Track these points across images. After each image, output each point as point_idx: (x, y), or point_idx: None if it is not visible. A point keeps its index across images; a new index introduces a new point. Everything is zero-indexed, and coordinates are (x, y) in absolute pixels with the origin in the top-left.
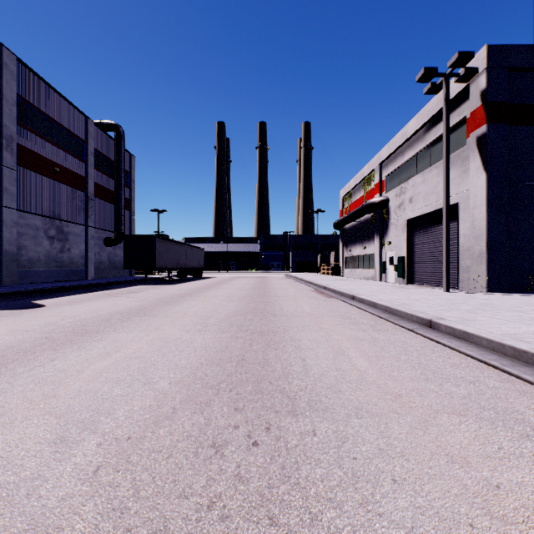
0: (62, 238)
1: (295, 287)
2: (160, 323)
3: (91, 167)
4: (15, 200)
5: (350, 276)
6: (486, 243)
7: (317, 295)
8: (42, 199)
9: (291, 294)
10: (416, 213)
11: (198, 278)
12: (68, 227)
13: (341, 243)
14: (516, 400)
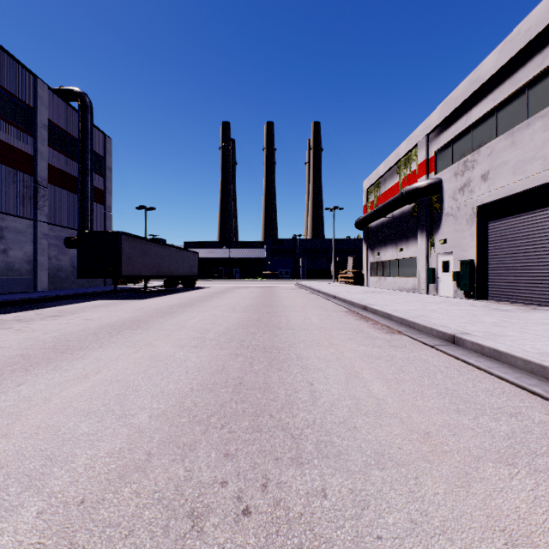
0: None
1: (315, 304)
2: None
3: (42, 143)
4: None
5: (378, 286)
6: None
7: (362, 326)
8: None
9: (315, 321)
10: (497, 194)
11: (189, 288)
12: (4, 220)
13: (365, 245)
14: None
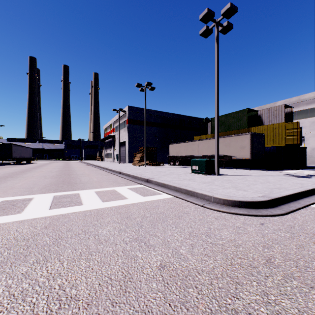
0: None
1: (80, 164)
2: (44, 169)
3: None
4: None
5: (107, 161)
6: (128, 152)
7: (85, 165)
8: None
9: (77, 165)
10: (120, 141)
11: (30, 163)
12: None
13: (104, 147)
14: (95, 169)
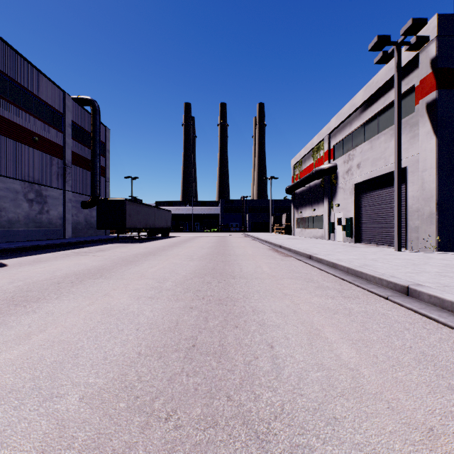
0: (40, 201)
1: (253, 245)
2: (112, 287)
3: (68, 137)
4: None
5: (301, 235)
6: (436, 204)
7: (274, 254)
8: (21, 165)
9: (249, 252)
10: (364, 177)
11: (165, 237)
12: (47, 191)
13: (292, 206)
14: None
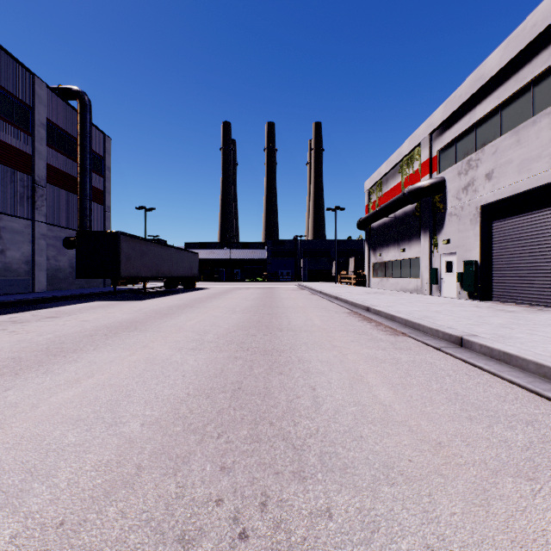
0: None
1: (317, 305)
2: None
3: (40, 142)
4: None
5: (380, 287)
6: None
7: (365, 327)
8: None
9: (316, 322)
10: (502, 193)
11: (189, 289)
12: (1, 220)
13: (367, 246)
14: None
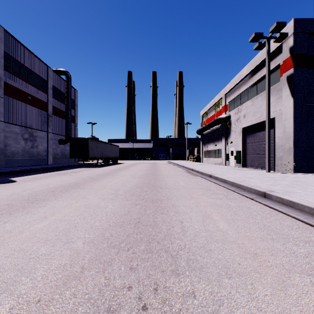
0: (32, 139)
1: (174, 169)
2: (87, 193)
3: (50, 96)
4: (3, 116)
5: (207, 162)
6: (293, 142)
7: (187, 174)
8: (20, 116)
9: (171, 173)
10: (248, 124)
11: (115, 163)
12: (36, 132)
13: (201, 142)
14: None
